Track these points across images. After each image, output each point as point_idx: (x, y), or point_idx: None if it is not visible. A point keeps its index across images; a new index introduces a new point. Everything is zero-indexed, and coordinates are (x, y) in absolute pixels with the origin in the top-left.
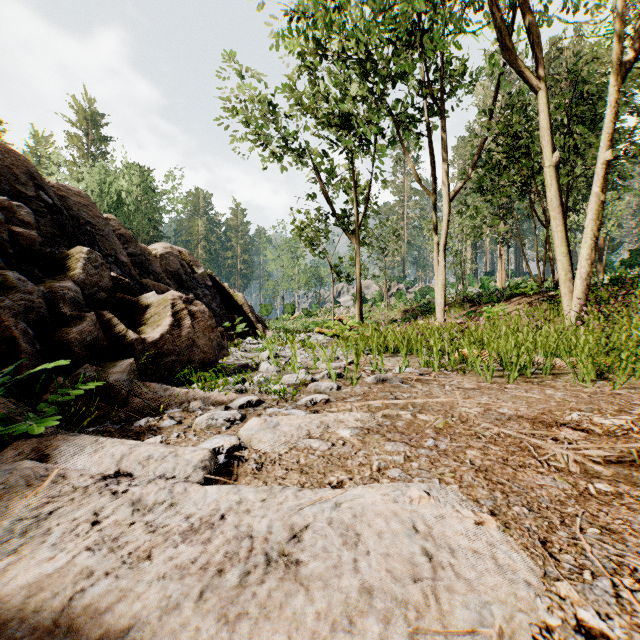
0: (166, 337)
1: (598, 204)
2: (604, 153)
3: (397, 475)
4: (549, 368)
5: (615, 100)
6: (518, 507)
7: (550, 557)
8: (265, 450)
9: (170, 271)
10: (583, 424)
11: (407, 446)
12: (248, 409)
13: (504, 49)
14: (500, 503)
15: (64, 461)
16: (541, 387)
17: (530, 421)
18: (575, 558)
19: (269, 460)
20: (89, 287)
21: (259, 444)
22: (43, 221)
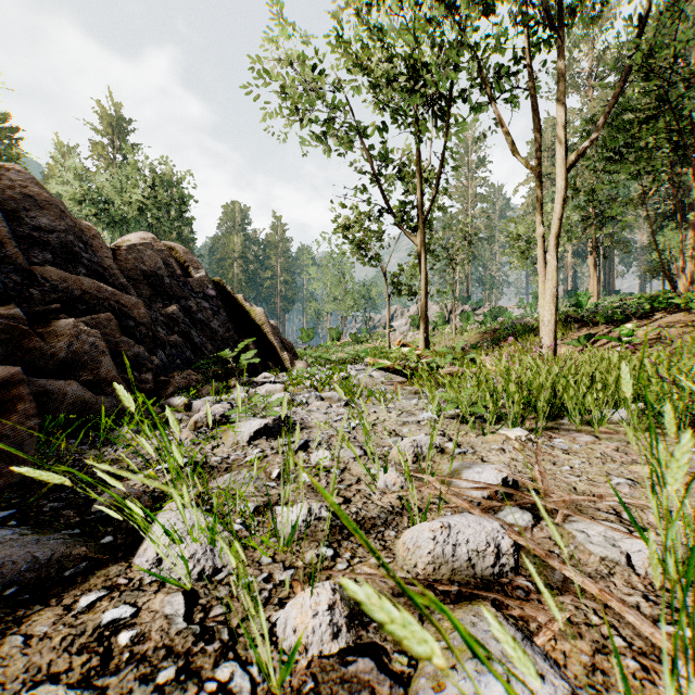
0: None
1: None
2: None
3: None
4: None
5: None
6: None
7: None
8: None
9: (142, 270)
10: None
11: None
12: None
13: None
14: None
15: None
16: None
17: None
18: None
19: None
20: None
21: None
22: None
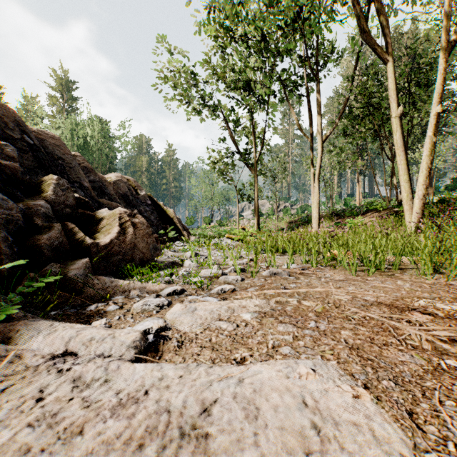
0: (114, 242)
1: (431, 144)
2: (435, 107)
3: (288, 352)
4: (398, 264)
5: (443, 68)
6: (386, 381)
7: (417, 428)
8: (185, 330)
9: (120, 193)
10: (429, 309)
11: (295, 327)
12: (174, 296)
13: (362, 32)
14: (371, 377)
15: (23, 343)
16: (393, 279)
17: (388, 306)
18: (438, 429)
19: (188, 339)
20: (58, 205)
21: (180, 325)
22: (26, 156)
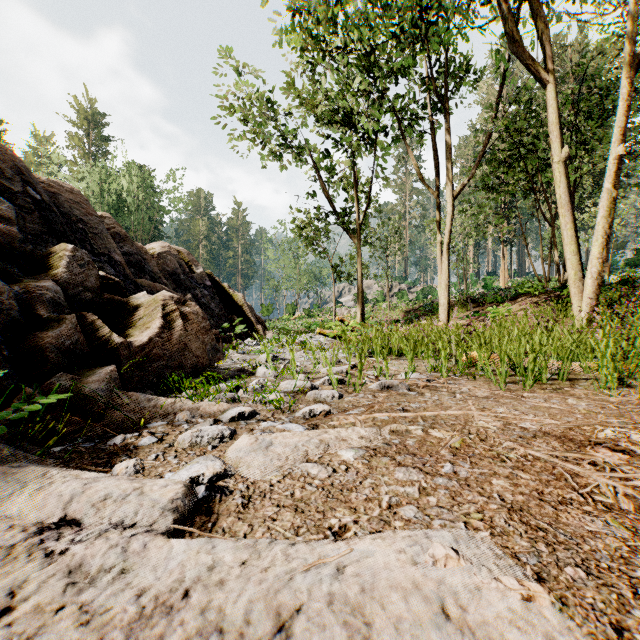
0: (155, 340)
1: (609, 201)
2: (616, 148)
3: (412, 515)
4: (566, 374)
5: (627, 92)
6: (571, 568)
7: None
8: (254, 478)
9: (168, 271)
10: (621, 443)
11: (421, 473)
12: (240, 423)
13: (511, 41)
14: (547, 561)
15: None
16: (561, 396)
17: (559, 439)
18: None
19: (258, 492)
20: (73, 287)
21: (248, 470)
22: (30, 218)
